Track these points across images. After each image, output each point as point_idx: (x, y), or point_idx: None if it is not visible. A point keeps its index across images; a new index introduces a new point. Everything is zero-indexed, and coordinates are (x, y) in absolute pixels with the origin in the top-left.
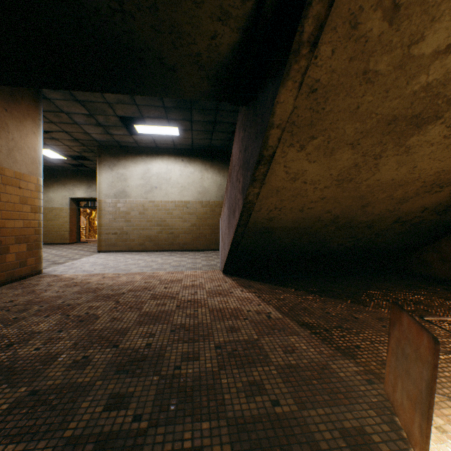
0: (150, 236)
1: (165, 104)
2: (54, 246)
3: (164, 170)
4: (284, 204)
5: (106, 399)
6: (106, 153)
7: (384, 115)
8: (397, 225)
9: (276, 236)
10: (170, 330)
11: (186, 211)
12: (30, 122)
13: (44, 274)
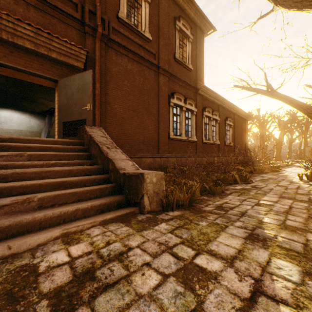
0: None
1: None
2: None
3: (9, 115)
4: None
5: None
6: None
7: None
8: None
9: None
10: None
11: (21, 134)
12: None
13: None
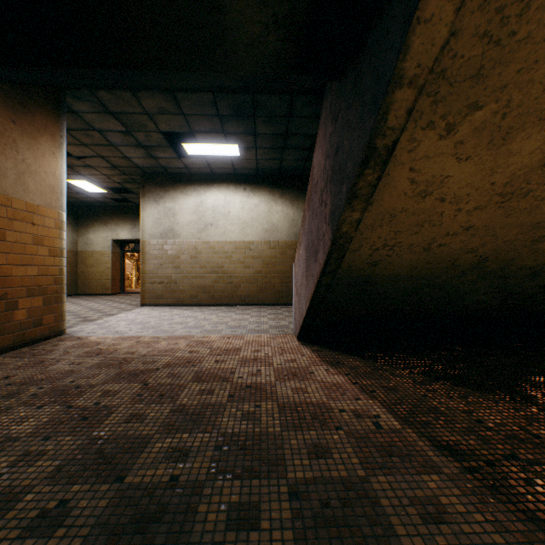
0: (204, 286)
1: (220, 112)
2: (94, 297)
3: (221, 203)
4: (399, 239)
5: None
6: (151, 182)
7: None
8: None
9: (380, 289)
10: (214, 447)
11: (249, 255)
12: (48, 139)
13: (67, 335)
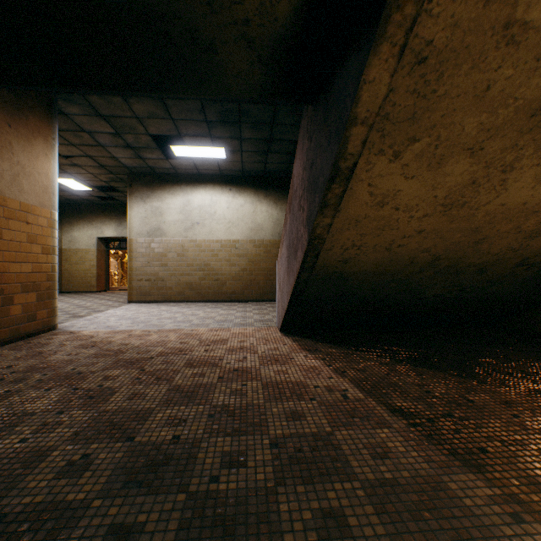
0: (191, 283)
1: (207, 118)
2: (79, 295)
3: (208, 202)
4: (365, 240)
5: (101, 536)
6: (138, 182)
7: (527, 100)
8: (521, 269)
9: (352, 284)
10: (208, 415)
11: (234, 253)
12: (41, 141)
13: (59, 330)
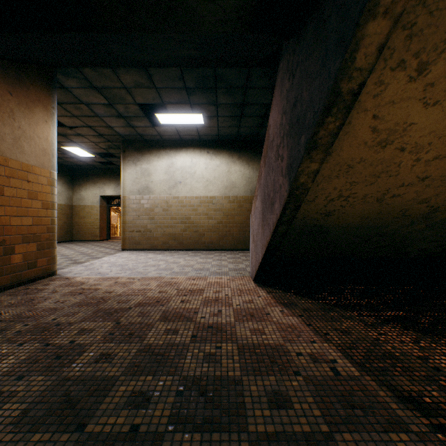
0: (174, 234)
1: (186, 84)
2: (85, 243)
3: (188, 164)
4: (354, 190)
5: None
6: (130, 148)
7: None
8: None
9: (331, 237)
10: (176, 392)
11: (211, 208)
12: (41, 109)
13: (57, 276)
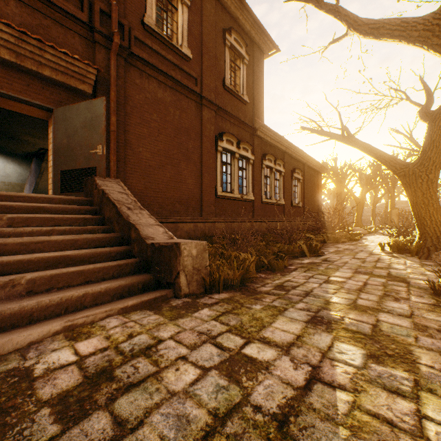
0: None
1: None
2: None
3: None
4: None
5: None
6: None
7: None
8: None
9: None
10: None
11: None
12: None
13: None
